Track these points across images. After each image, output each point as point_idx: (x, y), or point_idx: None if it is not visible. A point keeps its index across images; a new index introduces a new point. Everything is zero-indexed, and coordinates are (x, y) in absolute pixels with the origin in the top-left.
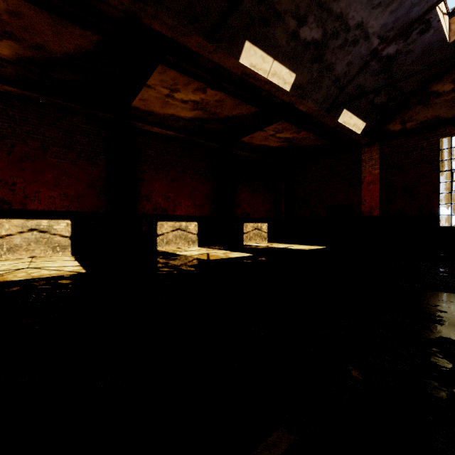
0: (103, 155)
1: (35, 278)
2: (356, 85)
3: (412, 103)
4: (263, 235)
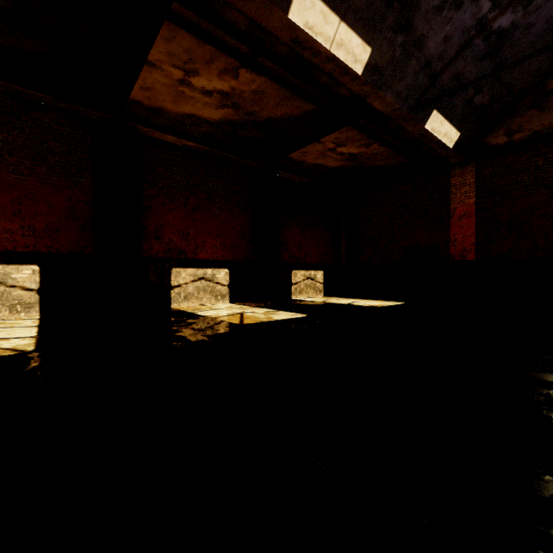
0: (90, 171)
1: None
2: (453, 74)
3: (522, 106)
4: (317, 287)
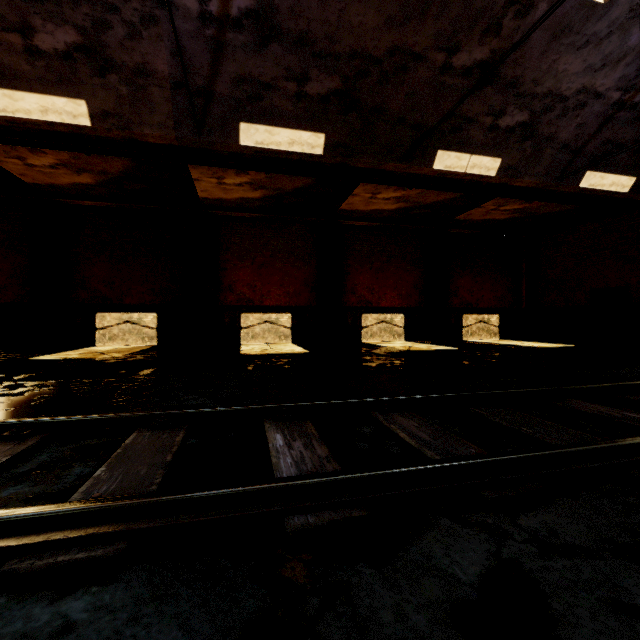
0: (315, 255)
1: (283, 353)
2: (600, 142)
3: None
4: (492, 330)
